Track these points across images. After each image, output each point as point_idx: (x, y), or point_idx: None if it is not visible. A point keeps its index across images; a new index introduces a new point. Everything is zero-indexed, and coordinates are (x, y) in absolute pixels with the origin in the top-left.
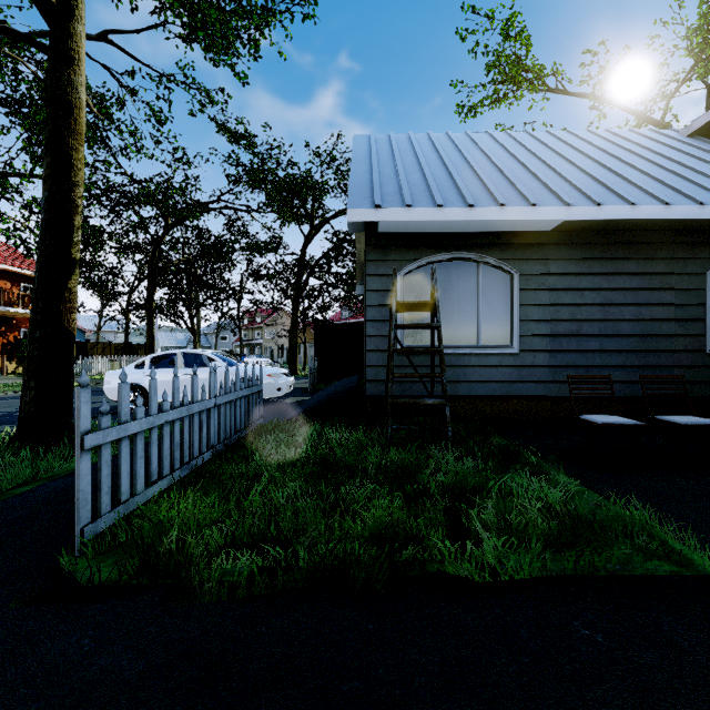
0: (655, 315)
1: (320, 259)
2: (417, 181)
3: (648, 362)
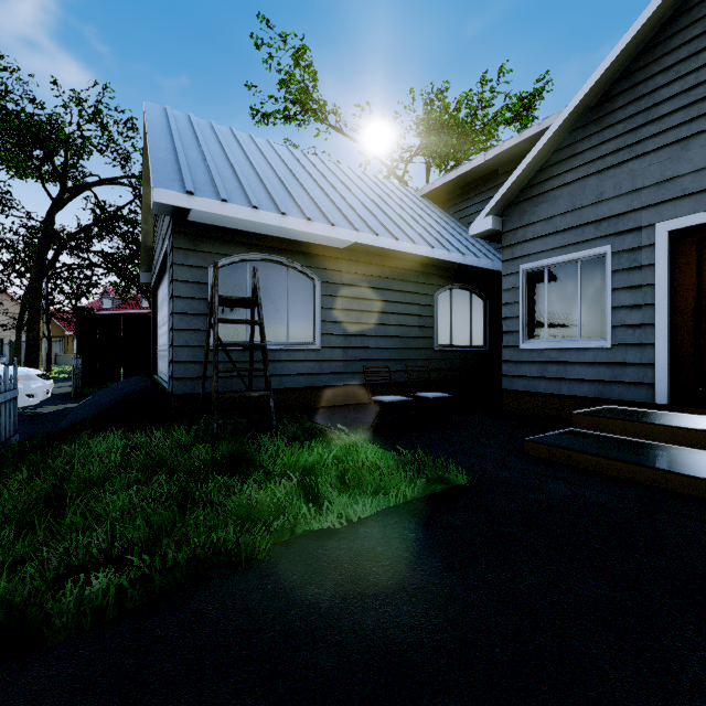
0: (408, 322)
1: (78, 231)
2: (229, 176)
3: (404, 356)
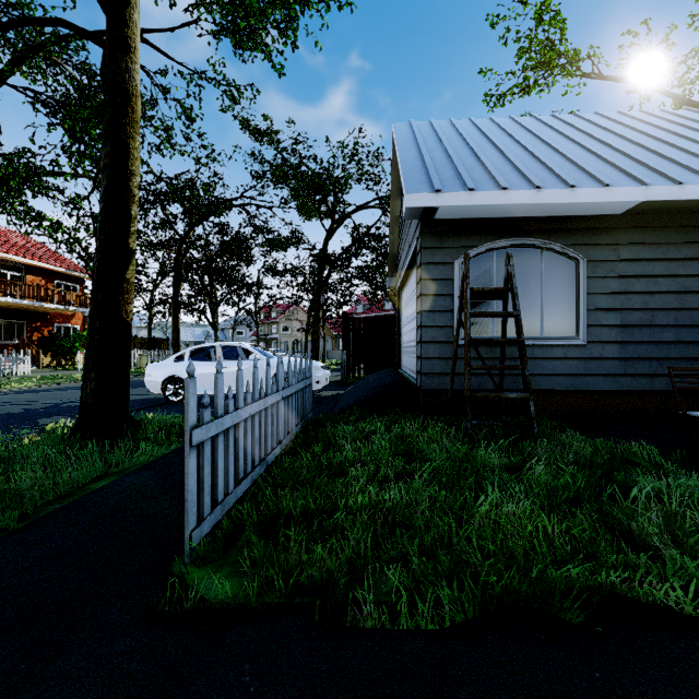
0: None
1: (342, 253)
2: (472, 165)
3: None
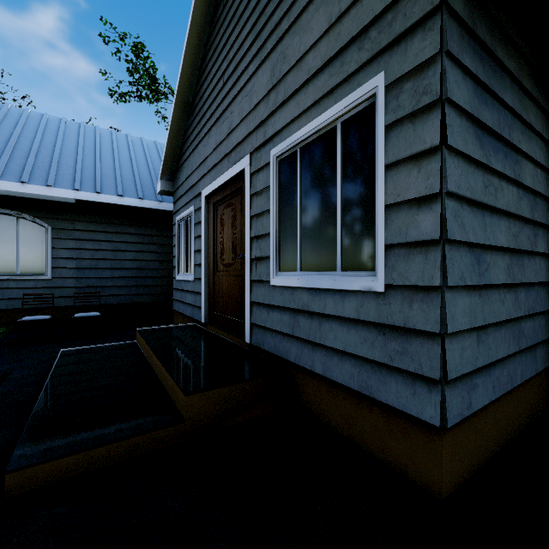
0: (146, 257)
1: None
2: None
3: (142, 283)
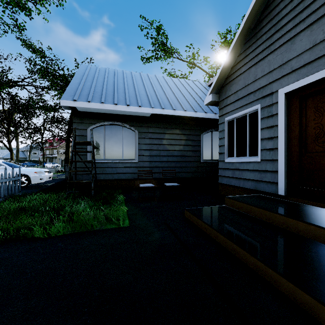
0: (185, 149)
1: None
2: (99, 90)
3: (183, 165)
